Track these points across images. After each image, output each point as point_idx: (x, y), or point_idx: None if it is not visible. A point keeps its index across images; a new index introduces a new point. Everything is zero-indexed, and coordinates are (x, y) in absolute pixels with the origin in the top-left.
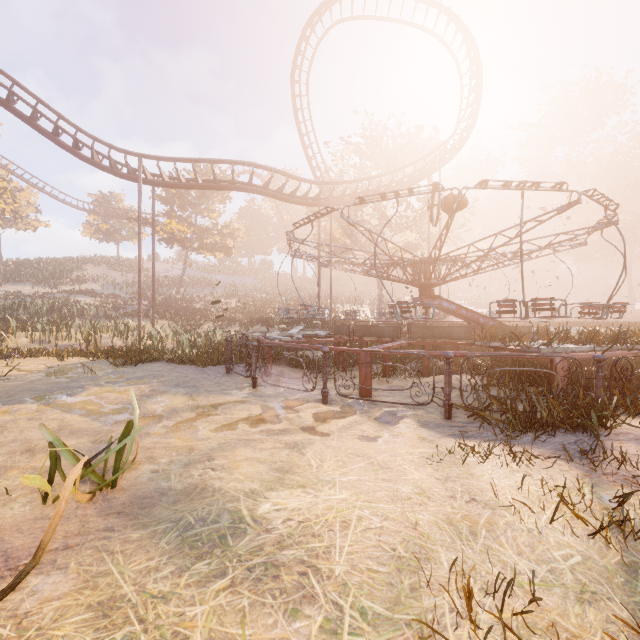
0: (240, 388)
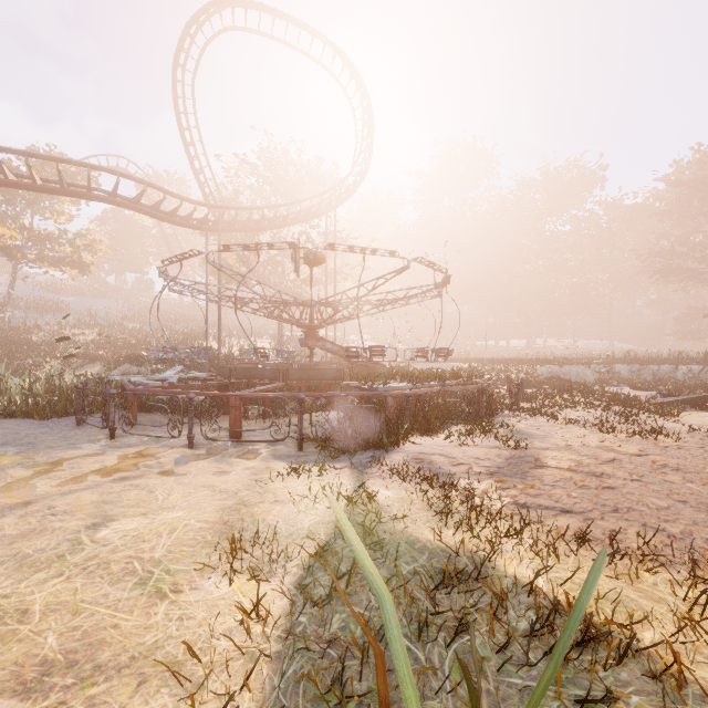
0: (94, 441)
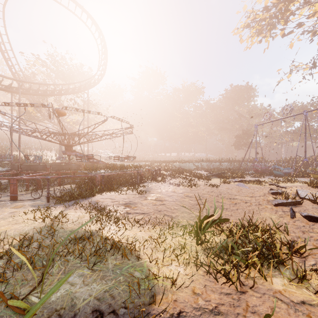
0: None
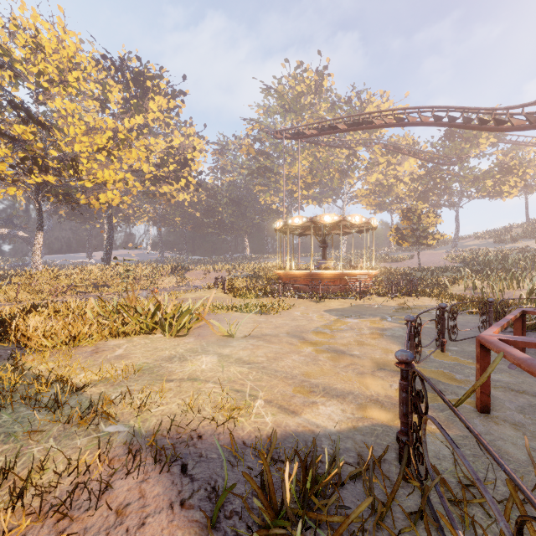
0: (431, 347)
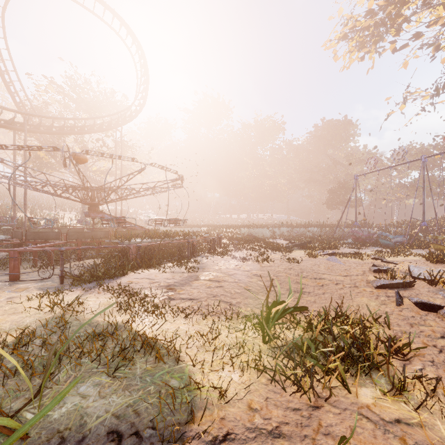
0: None
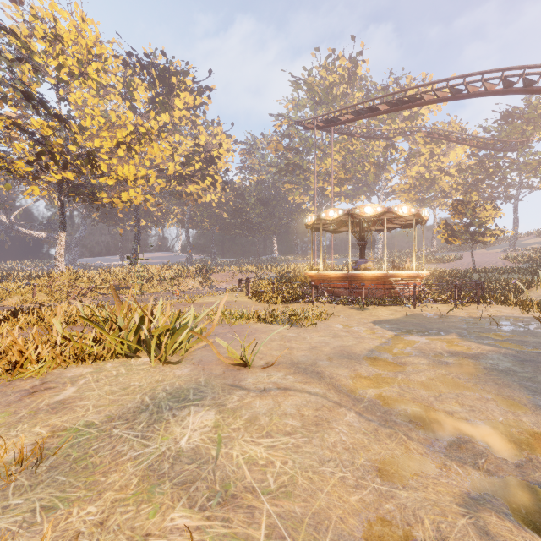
0: None
